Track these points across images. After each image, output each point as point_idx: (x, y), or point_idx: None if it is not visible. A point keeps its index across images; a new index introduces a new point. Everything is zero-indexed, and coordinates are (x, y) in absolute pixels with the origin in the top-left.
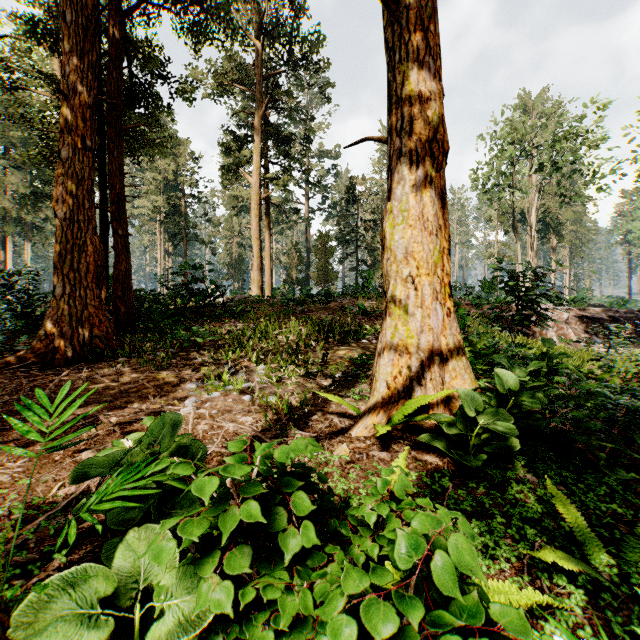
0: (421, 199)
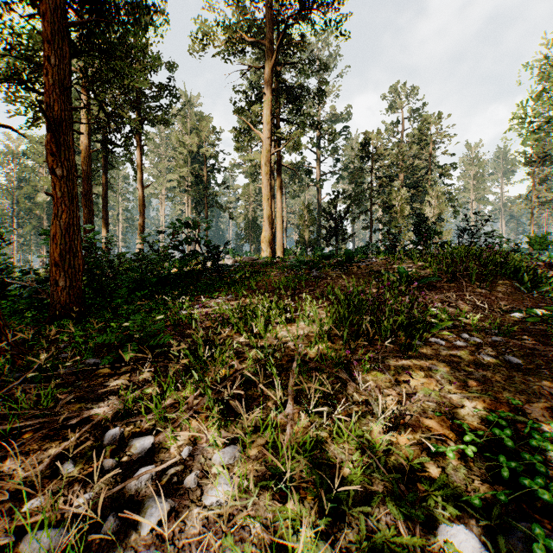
0: None
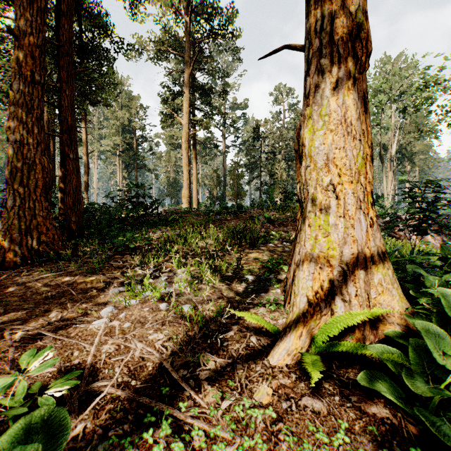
0: (343, 102)
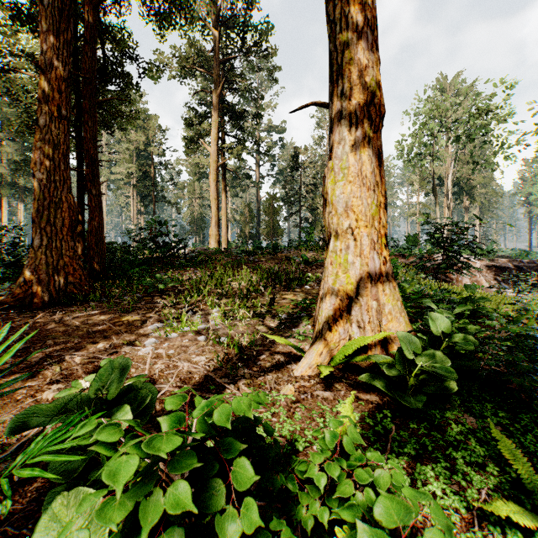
0: (360, 158)
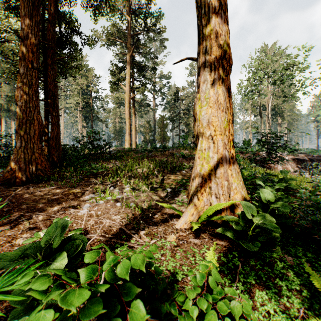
0: (217, 91)
